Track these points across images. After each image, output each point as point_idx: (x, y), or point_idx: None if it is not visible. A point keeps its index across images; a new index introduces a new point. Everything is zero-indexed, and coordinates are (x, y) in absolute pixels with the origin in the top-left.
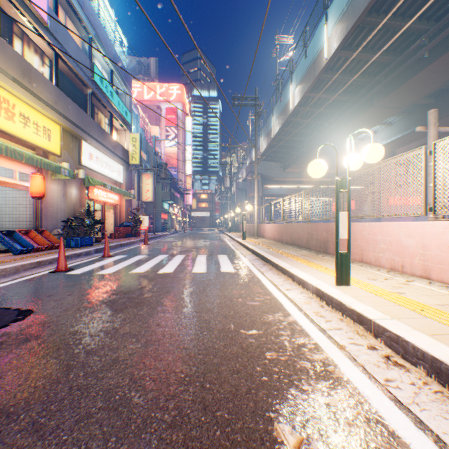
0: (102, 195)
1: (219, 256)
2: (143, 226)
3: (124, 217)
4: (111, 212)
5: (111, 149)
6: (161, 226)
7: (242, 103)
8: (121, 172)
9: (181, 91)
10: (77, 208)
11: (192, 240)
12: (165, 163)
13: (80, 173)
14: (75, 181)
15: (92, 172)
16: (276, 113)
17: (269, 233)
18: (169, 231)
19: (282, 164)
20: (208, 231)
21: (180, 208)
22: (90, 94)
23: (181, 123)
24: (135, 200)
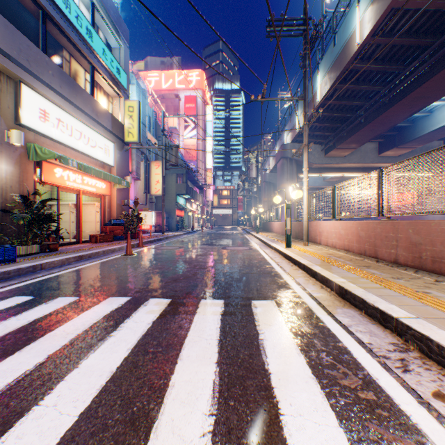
0: (73, 179)
1: (256, 312)
2: (145, 225)
3: (115, 213)
4: (96, 205)
5: (88, 113)
6: (175, 224)
7: (283, 29)
8: (109, 150)
9: (201, 77)
10: (11, 194)
11: (206, 245)
12: (176, 145)
13: (12, 136)
14: (5, 149)
15: (54, 143)
16: (325, 66)
17: (330, 238)
18: (184, 231)
19: (323, 146)
20: (229, 231)
21: (199, 205)
22: (43, 16)
23: (201, 112)
24: (142, 193)
